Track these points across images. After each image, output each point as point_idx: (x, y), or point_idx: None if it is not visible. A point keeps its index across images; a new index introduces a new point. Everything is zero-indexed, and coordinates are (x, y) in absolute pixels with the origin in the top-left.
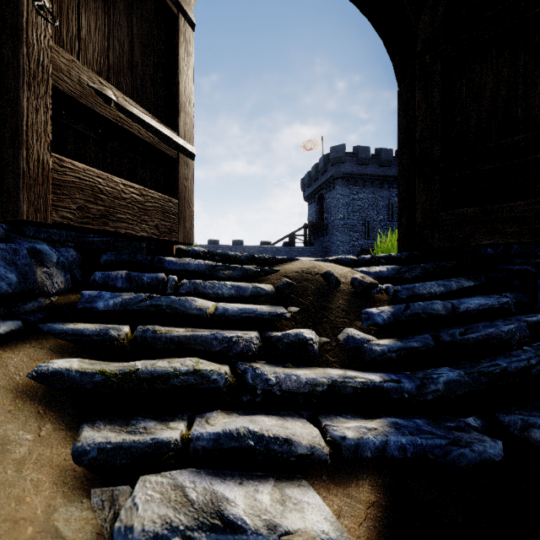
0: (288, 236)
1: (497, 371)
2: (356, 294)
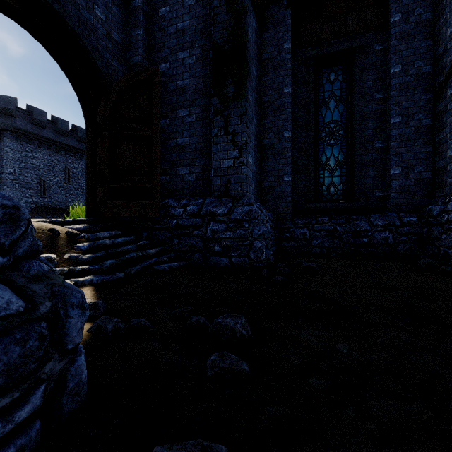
0: None
1: (125, 258)
2: (70, 238)
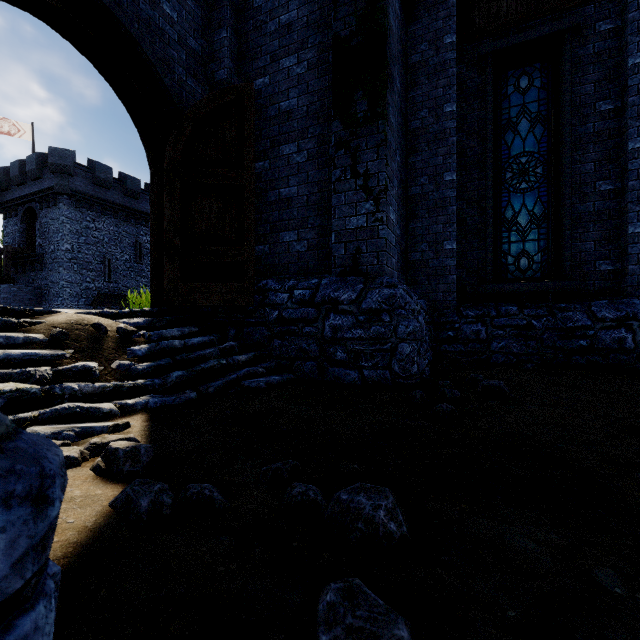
0: None
1: (200, 369)
2: (122, 338)
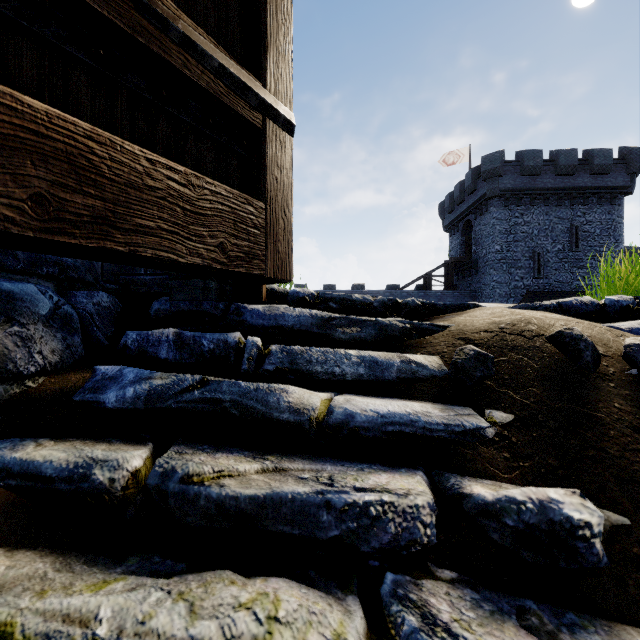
0: (423, 277)
1: None
2: None
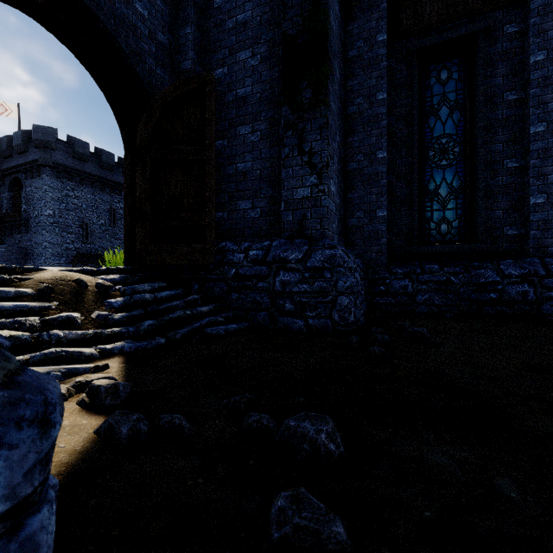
0: None
1: (168, 319)
2: (100, 292)
